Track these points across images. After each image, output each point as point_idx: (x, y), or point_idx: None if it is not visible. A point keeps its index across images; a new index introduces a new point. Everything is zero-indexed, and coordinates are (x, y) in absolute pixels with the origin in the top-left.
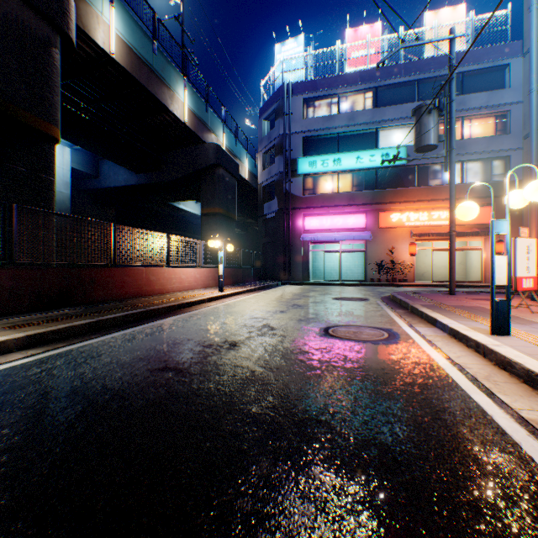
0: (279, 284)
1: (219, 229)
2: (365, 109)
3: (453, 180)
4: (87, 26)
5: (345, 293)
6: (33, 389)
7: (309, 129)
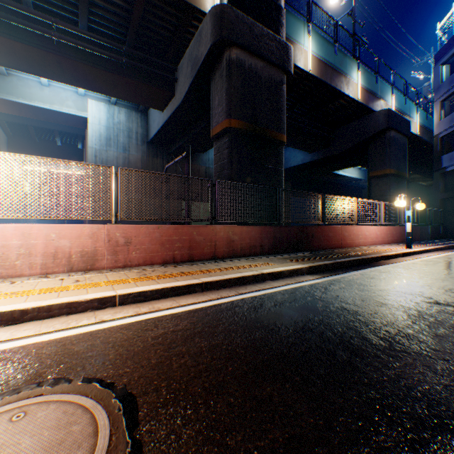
0: None
1: (389, 189)
2: None
3: None
4: (295, 60)
5: None
6: (350, 297)
7: None
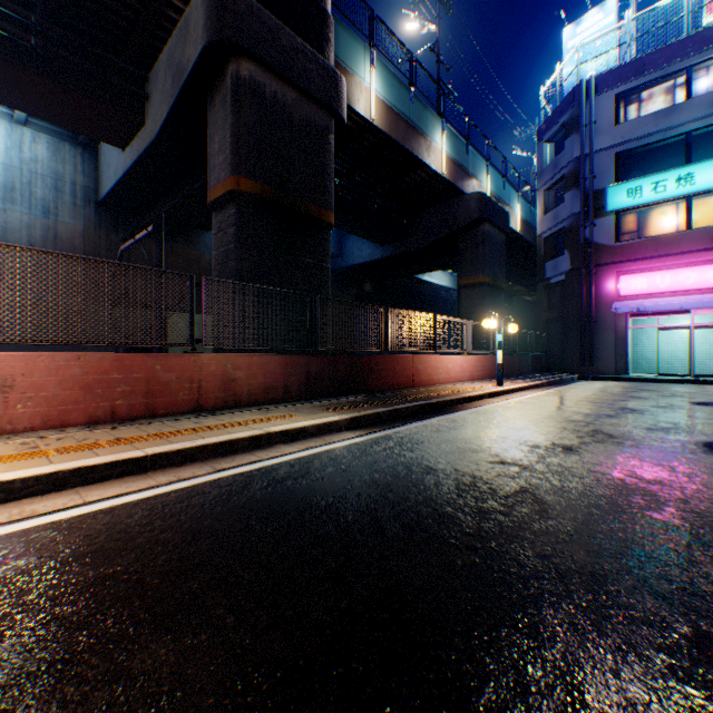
0: (574, 379)
1: (483, 304)
2: None
3: None
4: (351, 100)
5: (710, 396)
6: (393, 462)
7: (627, 138)
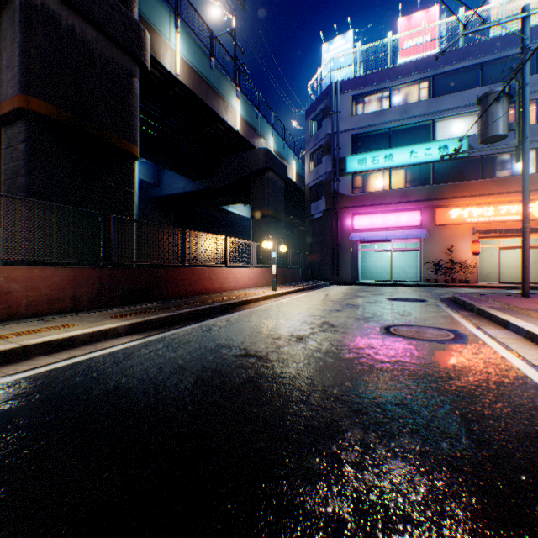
0: (327, 284)
1: (268, 231)
2: (419, 100)
3: (526, 171)
4: (157, 54)
5: (399, 294)
6: (150, 364)
7: (358, 126)
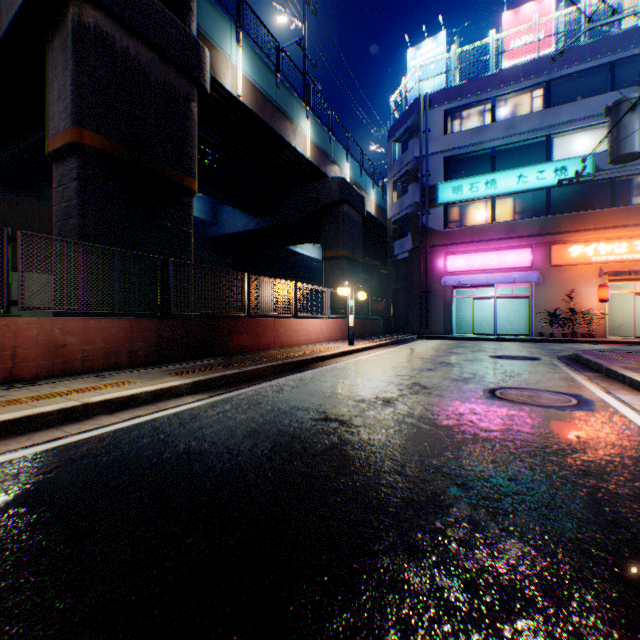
0: (414, 338)
1: (343, 275)
2: (530, 112)
3: None
4: (217, 73)
5: (504, 351)
6: (220, 427)
7: (452, 146)
